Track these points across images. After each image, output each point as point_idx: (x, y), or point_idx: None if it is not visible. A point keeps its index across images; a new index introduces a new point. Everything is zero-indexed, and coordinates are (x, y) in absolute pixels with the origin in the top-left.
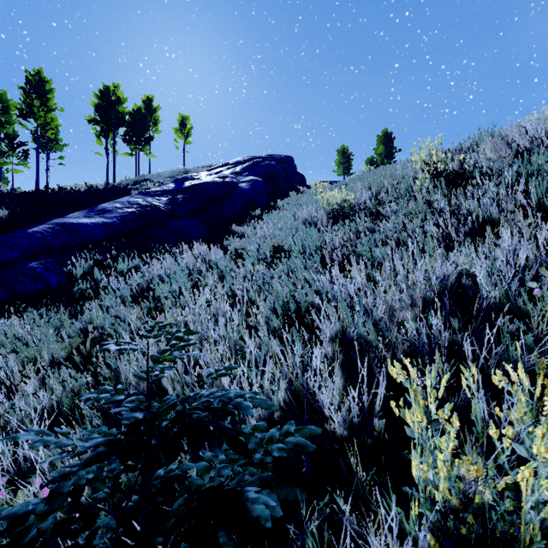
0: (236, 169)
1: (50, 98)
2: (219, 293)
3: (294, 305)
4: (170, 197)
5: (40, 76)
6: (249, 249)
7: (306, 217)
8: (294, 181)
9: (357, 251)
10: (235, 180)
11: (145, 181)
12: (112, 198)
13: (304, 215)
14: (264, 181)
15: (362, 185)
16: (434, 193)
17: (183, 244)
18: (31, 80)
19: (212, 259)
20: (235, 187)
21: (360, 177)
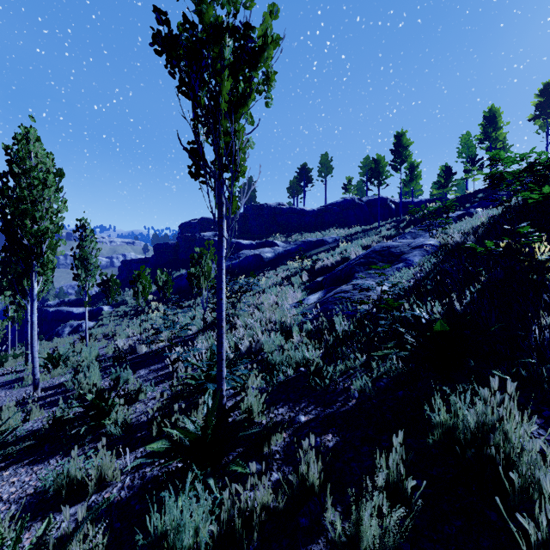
0: None
1: (499, 121)
2: None
3: None
4: None
5: (492, 110)
6: None
7: None
8: None
9: None
10: None
11: None
12: None
13: None
14: None
15: None
16: None
17: None
18: (486, 116)
19: None
20: None
21: None
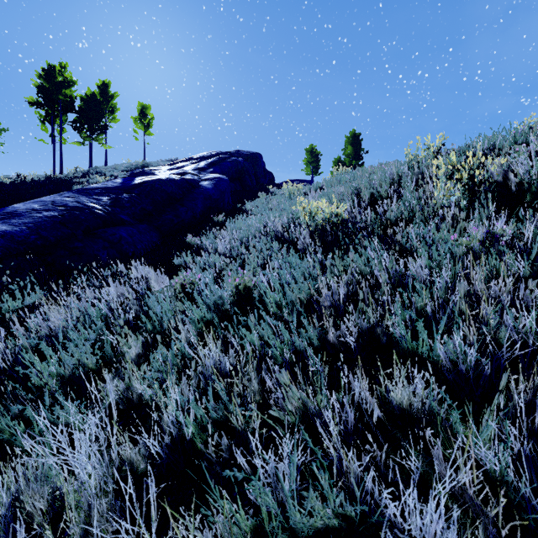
0: (200, 164)
1: None
2: (136, 389)
3: (279, 532)
4: (113, 196)
5: None
6: (197, 297)
7: (281, 232)
8: (263, 179)
9: (384, 323)
10: (197, 177)
11: (96, 173)
12: (48, 193)
13: (279, 229)
14: (230, 179)
15: (347, 190)
16: (479, 214)
17: (118, 263)
18: None
19: (146, 299)
20: (196, 185)
21: (337, 179)
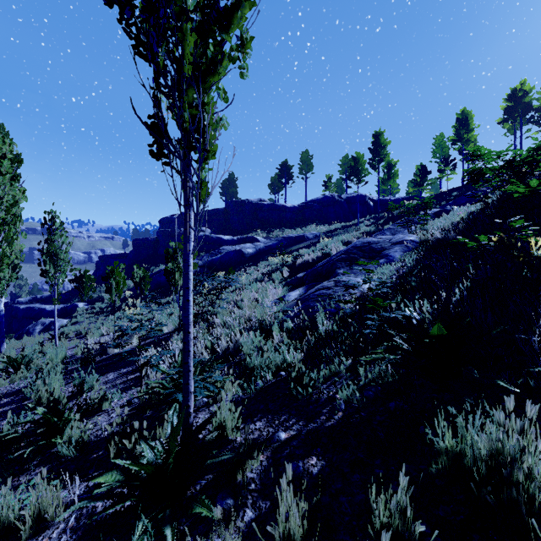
0: None
1: (470, 123)
2: None
3: None
4: None
5: (464, 112)
6: None
7: None
8: None
9: None
10: None
11: None
12: None
13: None
14: None
15: None
16: None
17: None
18: (459, 118)
19: None
20: None
21: None
